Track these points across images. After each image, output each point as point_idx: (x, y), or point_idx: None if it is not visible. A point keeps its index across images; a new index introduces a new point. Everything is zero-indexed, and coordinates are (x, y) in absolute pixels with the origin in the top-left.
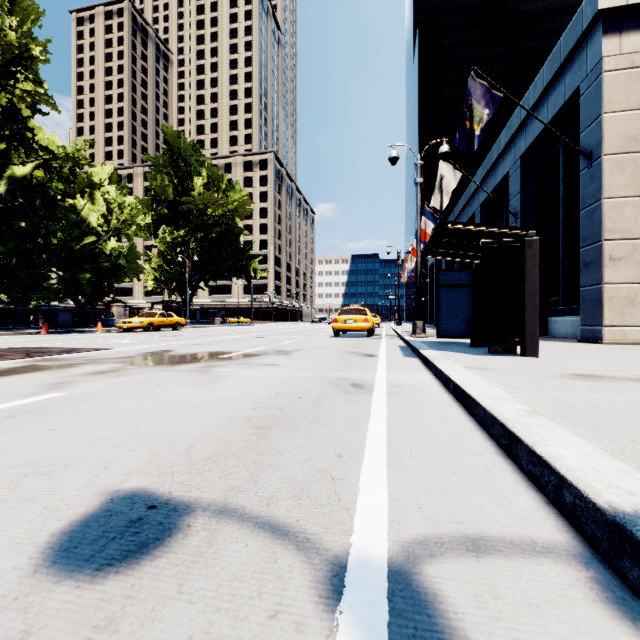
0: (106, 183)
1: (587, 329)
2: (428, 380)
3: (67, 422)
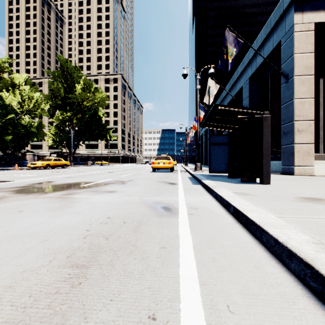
0: (23, 84)
1: (285, 167)
2: (212, 202)
3: None
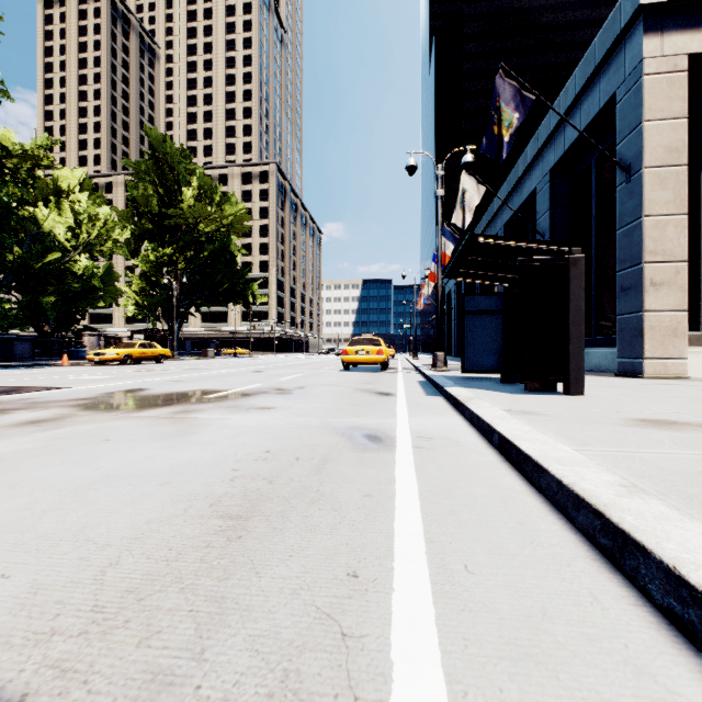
0: (76, 190)
1: (625, 362)
2: (462, 428)
3: None
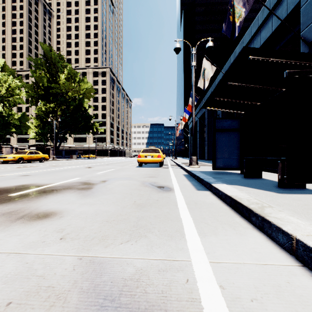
0: None
1: None
2: (311, 288)
3: None
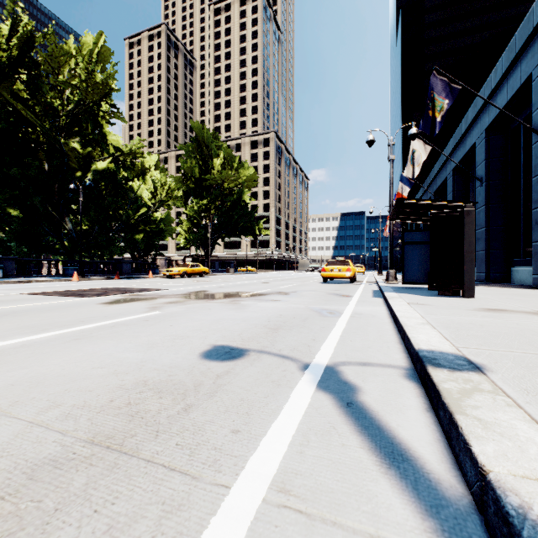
0: (153, 168)
1: None
2: (381, 311)
3: (175, 323)
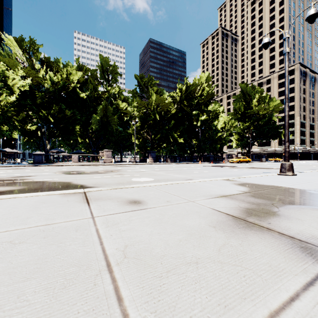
0: (221, 113)
1: None
2: None
3: (253, 170)
